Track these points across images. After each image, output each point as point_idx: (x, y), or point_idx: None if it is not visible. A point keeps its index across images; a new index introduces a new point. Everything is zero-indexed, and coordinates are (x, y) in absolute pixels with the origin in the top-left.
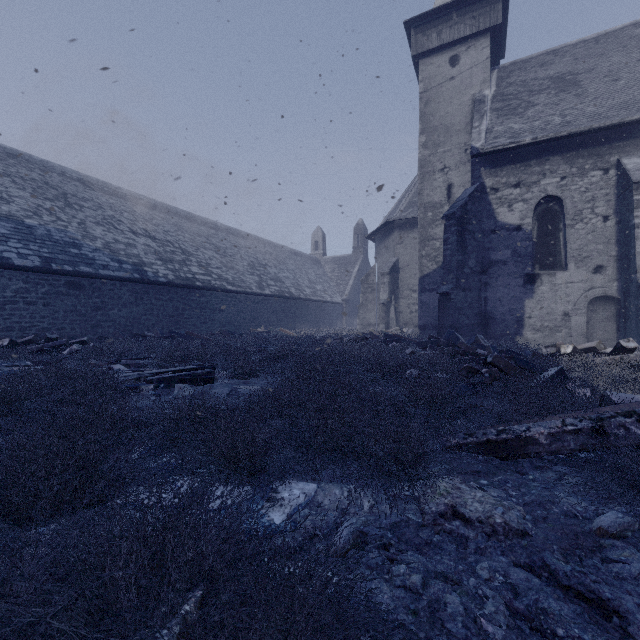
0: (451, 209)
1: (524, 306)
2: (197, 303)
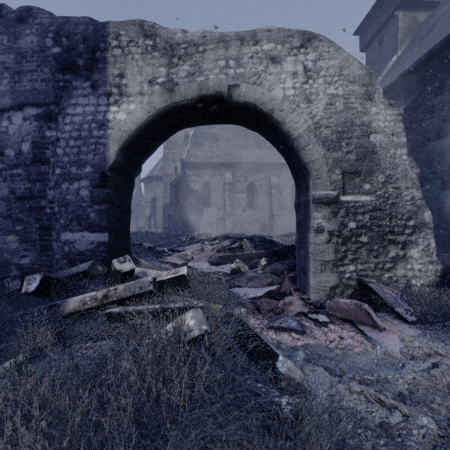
0: (173, 182)
1: (199, 220)
2: None
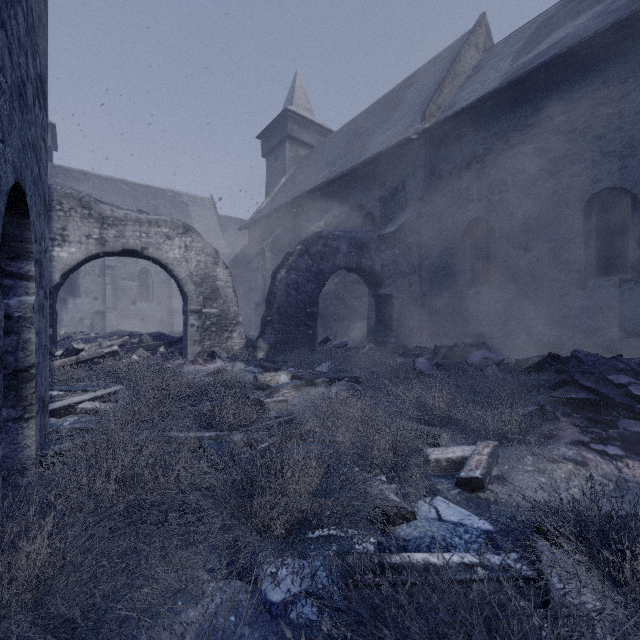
0: None
1: (60, 314)
2: None
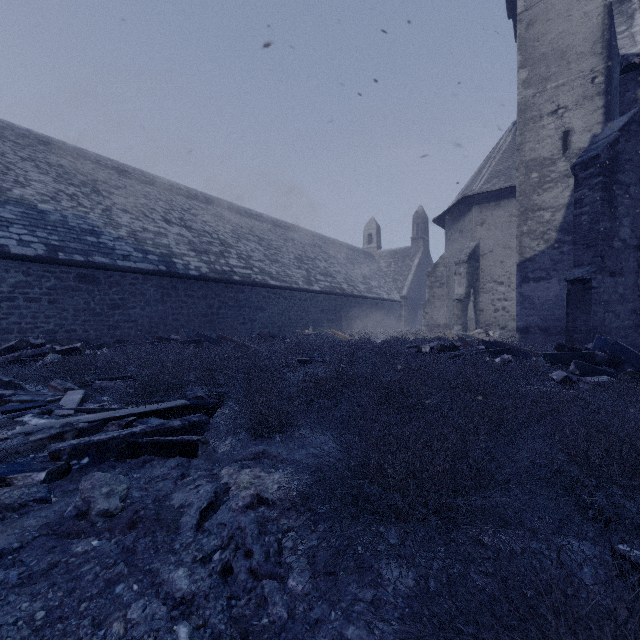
0: (588, 152)
1: None
2: (235, 300)
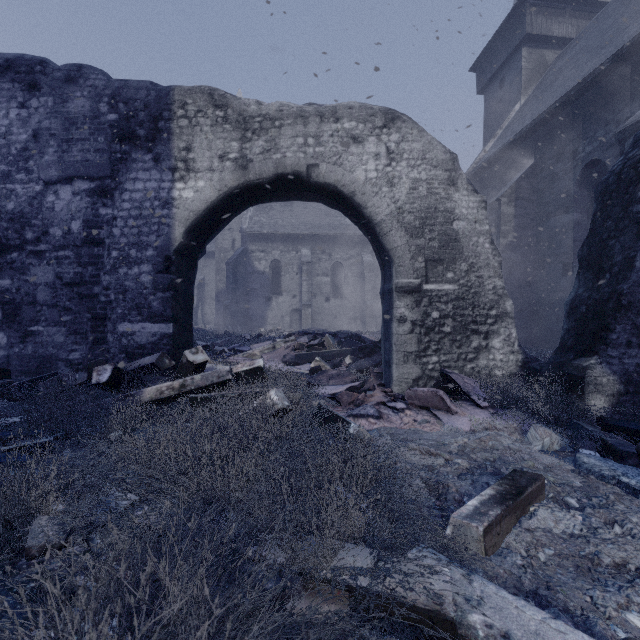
0: (230, 259)
1: (266, 312)
2: None
